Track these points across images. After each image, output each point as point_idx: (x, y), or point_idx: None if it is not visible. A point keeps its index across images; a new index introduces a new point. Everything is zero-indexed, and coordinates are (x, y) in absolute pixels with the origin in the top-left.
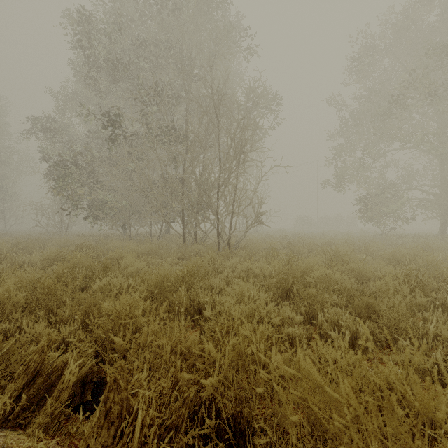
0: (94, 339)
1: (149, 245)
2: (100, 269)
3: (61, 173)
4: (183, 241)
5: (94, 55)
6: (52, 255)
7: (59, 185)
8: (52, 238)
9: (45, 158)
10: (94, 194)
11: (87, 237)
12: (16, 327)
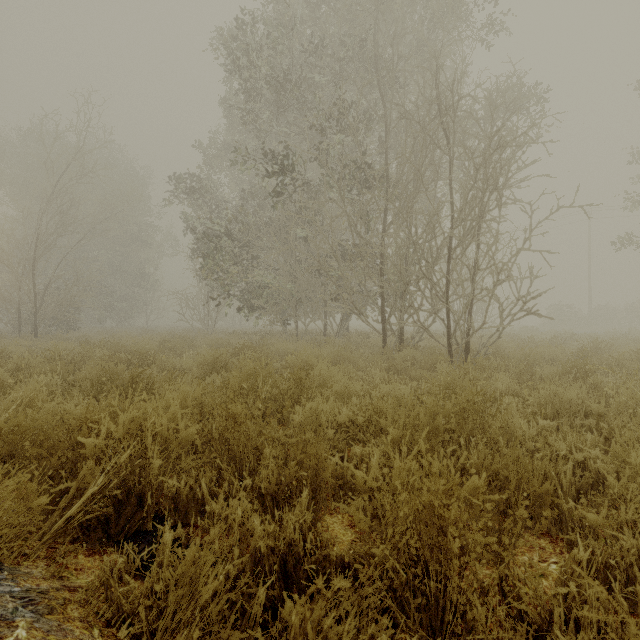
0: (386, 581)
1: (332, 348)
2: (291, 385)
3: (211, 249)
4: (383, 343)
5: (253, 77)
6: (209, 358)
7: (209, 264)
8: (199, 336)
9: (191, 232)
10: (250, 275)
11: (241, 335)
12: (188, 488)
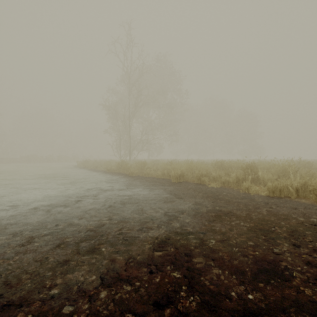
0: None
1: None
2: None
3: None
4: None
5: None
6: None
7: None
8: None
9: None
10: None
11: None
12: None
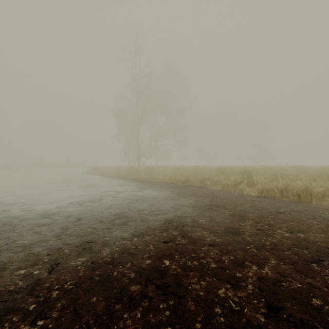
0: None
1: None
2: None
3: None
4: None
5: None
6: None
7: None
8: None
9: None
10: None
11: None
12: None
